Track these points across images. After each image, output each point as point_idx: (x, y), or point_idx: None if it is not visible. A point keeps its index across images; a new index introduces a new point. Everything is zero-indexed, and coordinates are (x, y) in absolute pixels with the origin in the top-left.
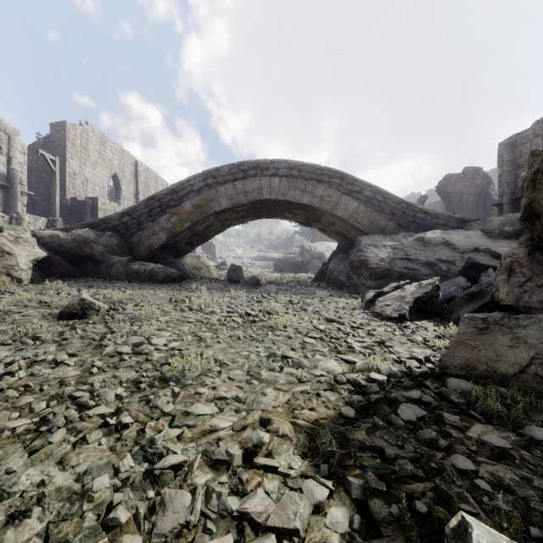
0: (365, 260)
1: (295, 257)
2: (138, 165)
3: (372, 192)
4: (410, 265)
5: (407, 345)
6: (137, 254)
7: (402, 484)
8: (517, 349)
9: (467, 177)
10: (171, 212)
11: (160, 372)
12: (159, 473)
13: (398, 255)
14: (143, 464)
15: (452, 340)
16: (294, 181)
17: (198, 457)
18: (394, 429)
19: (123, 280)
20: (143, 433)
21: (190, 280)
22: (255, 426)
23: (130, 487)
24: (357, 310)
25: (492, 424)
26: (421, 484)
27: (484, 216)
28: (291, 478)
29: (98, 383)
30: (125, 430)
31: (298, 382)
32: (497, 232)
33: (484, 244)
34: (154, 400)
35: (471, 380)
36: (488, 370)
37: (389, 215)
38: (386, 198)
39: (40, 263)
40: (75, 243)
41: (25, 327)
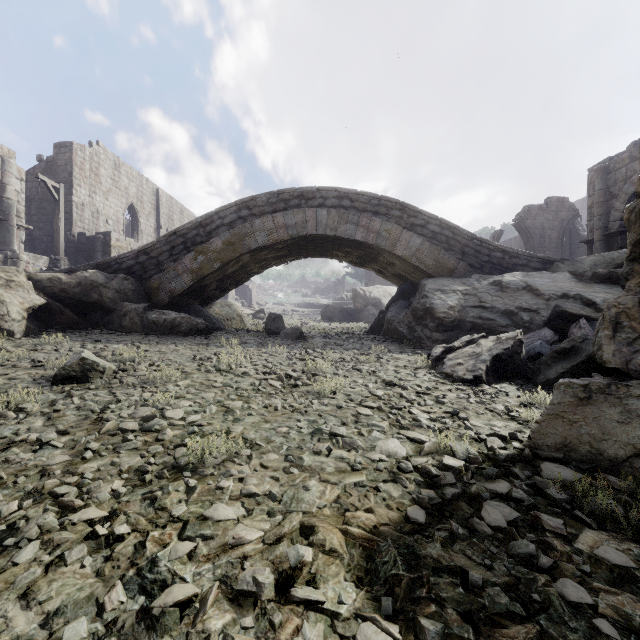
0: (430, 308)
1: (346, 303)
2: (160, 194)
3: (439, 226)
4: (484, 314)
5: (486, 417)
6: (155, 301)
7: (495, 628)
8: (630, 426)
9: (549, 209)
10: (197, 250)
11: (173, 457)
12: (160, 613)
13: (470, 302)
14: (139, 598)
15: (545, 412)
16: (346, 214)
17: (214, 588)
18: (478, 539)
19: (138, 332)
20: (143, 549)
21: (220, 332)
22: (294, 536)
23: (116, 636)
24: (422, 369)
25: (606, 530)
26: (521, 628)
27: (569, 255)
28: (342, 618)
29: (91, 474)
30: (120, 544)
31: (350, 470)
32: (589, 275)
33: (573, 289)
34: (162, 498)
35: (571, 465)
36: (592, 452)
37: (459, 254)
38: (455, 234)
39: (37, 312)
40: (81, 287)
41: (8, 394)
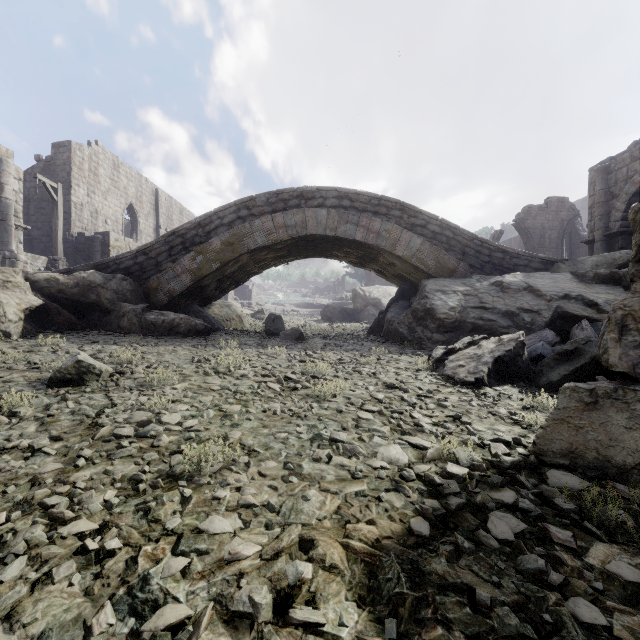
0: (431, 308)
1: (346, 303)
2: (159, 194)
3: (440, 226)
4: (485, 315)
5: (489, 421)
6: (154, 302)
7: None
8: (638, 432)
9: (549, 209)
10: (196, 250)
11: (169, 465)
12: (151, 636)
13: (471, 303)
14: (129, 619)
15: (550, 417)
16: (345, 214)
17: (208, 609)
18: (484, 554)
19: (137, 333)
20: (135, 565)
21: (219, 333)
22: (293, 551)
23: None
24: (423, 371)
25: (616, 543)
26: None
27: (569, 256)
28: None
29: (83, 483)
30: (110, 559)
31: (351, 478)
32: (591, 276)
33: (575, 290)
34: (156, 510)
35: (577, 472)
36: (599, 459)
37: (460, 255)
38: (456, 234)
39: (34, 313)
40: (78, 288)
41: (2, 397)
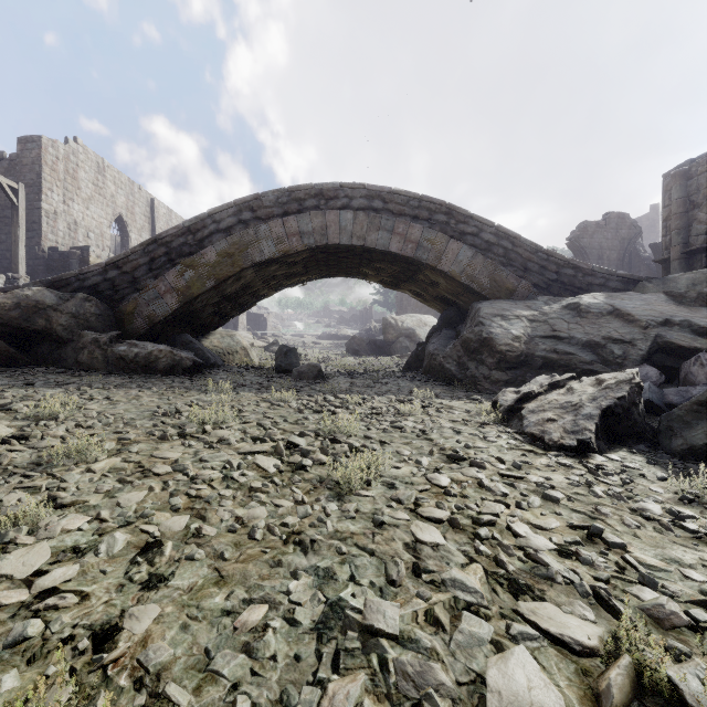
0: (488, 338)
1: (375, 335)
2: (155, 205)
3: (495, 235)
4: (560, 346)
5: (648, 534)
6: (129, 330)
7: None
8: None
9: (608, 226)
10: (185, 263)
11: None
12: None
13: (540, 331)
14: None
15: None
16: (377, 218)
17: None
18: None
19: (100, 371)
20: None
21: (215, 369)
22: None
23: None
24: (490, 425)
25: None
26: None
27: None
28: None
29: None
30: None
31: None
32: (693, 296)
33: (677, 314)
34: None
35: None
36: None
37: (521, 271)
38: (516, 245)
39: None
40: (20, 310)
41: None
